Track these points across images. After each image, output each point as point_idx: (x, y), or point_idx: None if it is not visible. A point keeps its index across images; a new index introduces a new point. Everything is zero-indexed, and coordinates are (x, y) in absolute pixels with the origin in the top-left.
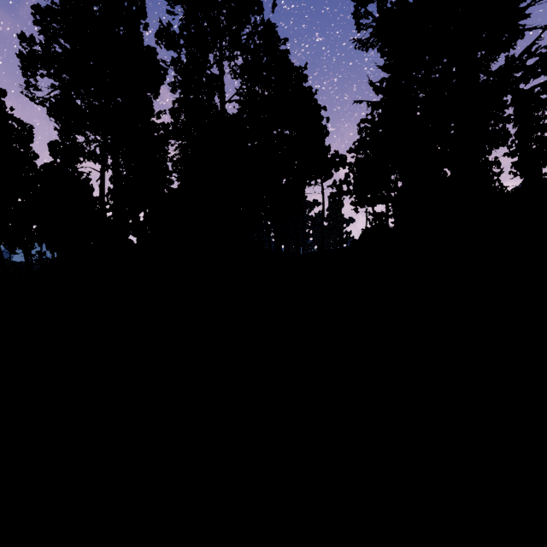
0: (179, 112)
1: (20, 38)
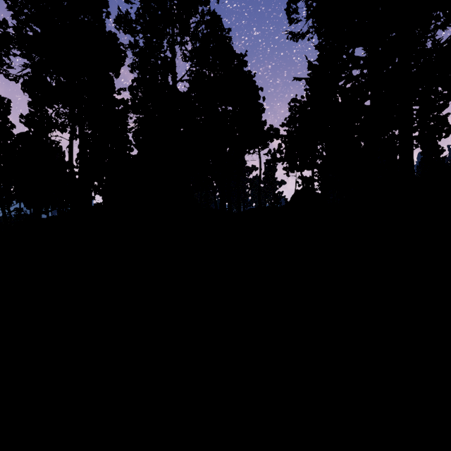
0: (137, 89)
1: None
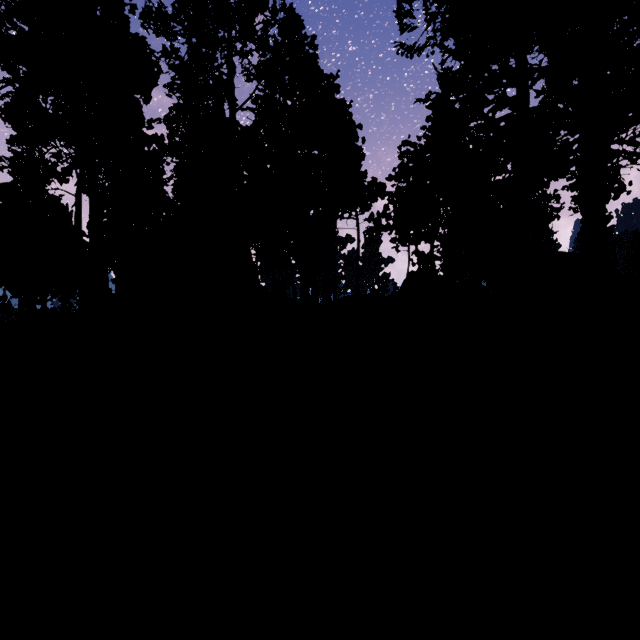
0: (177, 121)
1: None
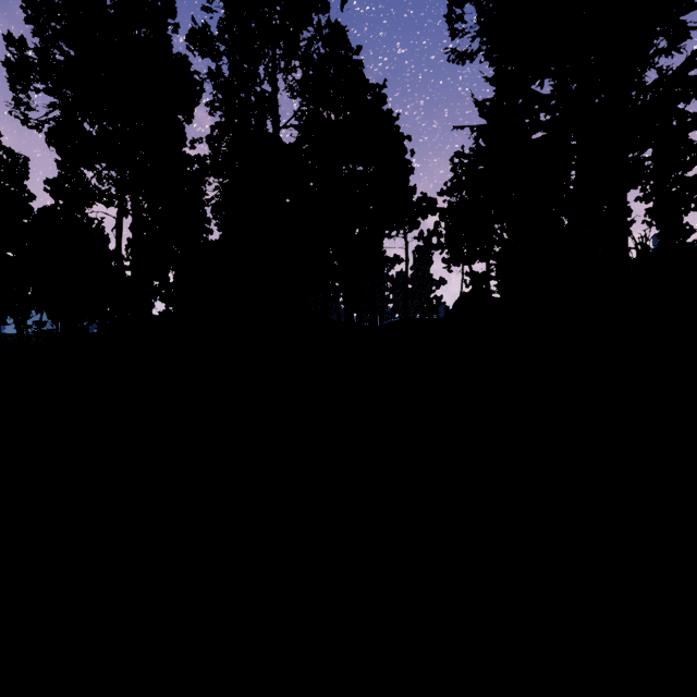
0: (220, 140)
1: (6, 41)
